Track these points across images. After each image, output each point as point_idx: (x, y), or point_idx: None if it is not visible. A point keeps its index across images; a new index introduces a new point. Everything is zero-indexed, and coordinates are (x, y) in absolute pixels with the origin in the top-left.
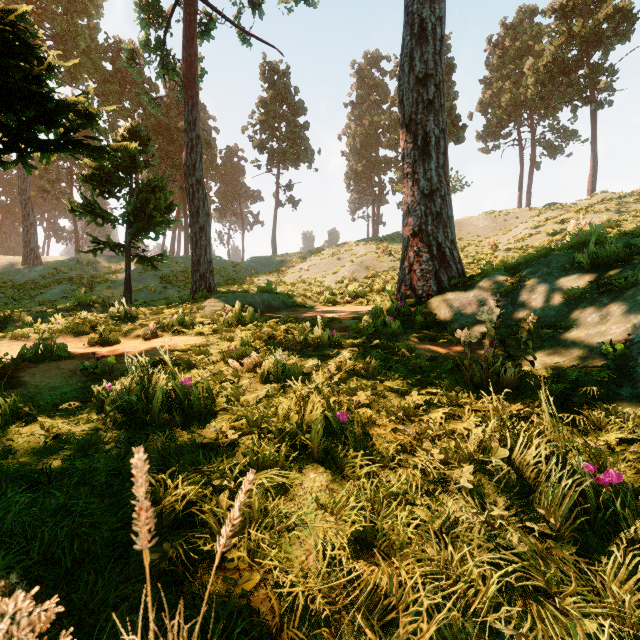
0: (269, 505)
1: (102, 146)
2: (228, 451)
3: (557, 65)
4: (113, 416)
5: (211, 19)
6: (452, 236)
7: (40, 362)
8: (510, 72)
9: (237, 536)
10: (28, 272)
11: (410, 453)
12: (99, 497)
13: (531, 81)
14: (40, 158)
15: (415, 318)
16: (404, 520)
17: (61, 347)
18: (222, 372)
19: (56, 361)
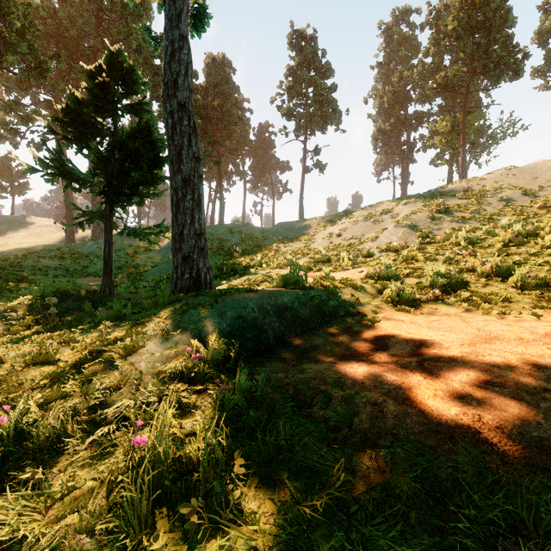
0: None
1: None
2: None
3: None
4: None
5: None
6: None
7: None
8: None
9: None
10: (93, 244)
11: None
12: None
13: None
14: None
15: None
16: None
17: None
18: None
19: None
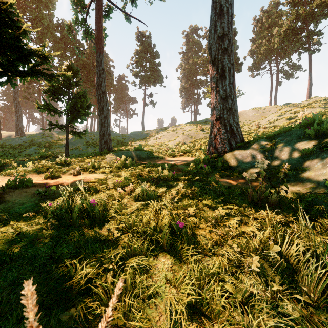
0: (137, 280)
1: (52, 73)
2: (114, 244)
3: (290, 31)
4: (51, 221)
5: (110, 8)
6: (237, 120)
7: (17, 188)
8: (265, 35)
9: (117, 302)
10: (18, 140)
11: (219, 246)
12: (38, 273)
13: (277, 39)
14: (20, 80)
15: (218, 164)
16: (219, 293)
17: (29, 180)
18: (113, 195)
19: (25, 188)
